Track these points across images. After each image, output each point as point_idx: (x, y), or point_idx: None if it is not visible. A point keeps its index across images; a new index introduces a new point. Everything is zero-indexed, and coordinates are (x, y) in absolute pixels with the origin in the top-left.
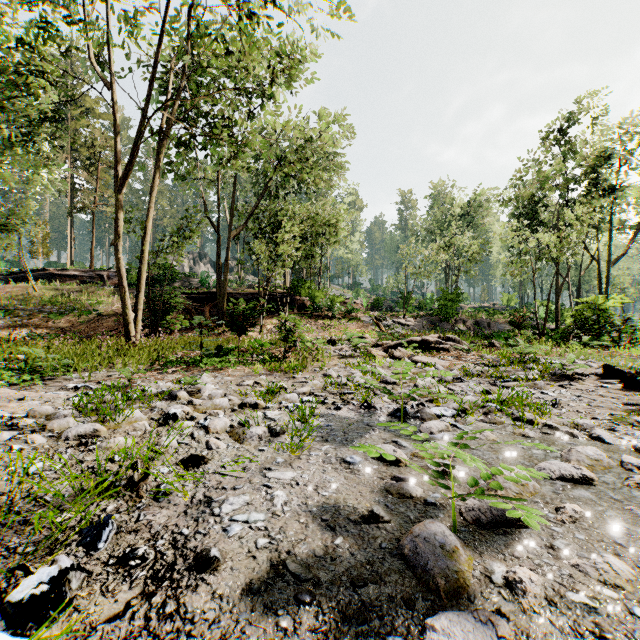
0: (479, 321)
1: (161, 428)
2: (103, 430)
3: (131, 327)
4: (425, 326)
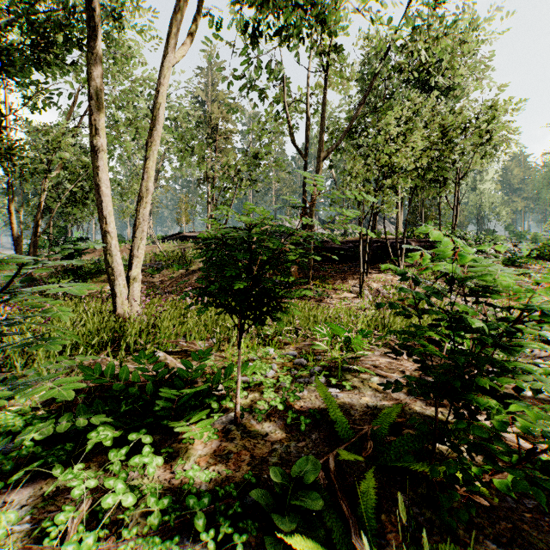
0: None
1: None
2: None
3: (117, 287)
4: None
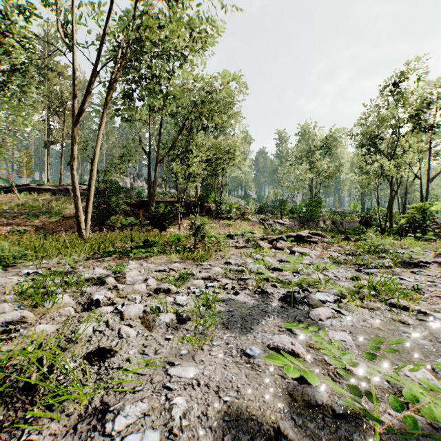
0: (335, 221)
1: (84, 313)
2: (30, 316)
3: (82, 225)
4: (296, 225)
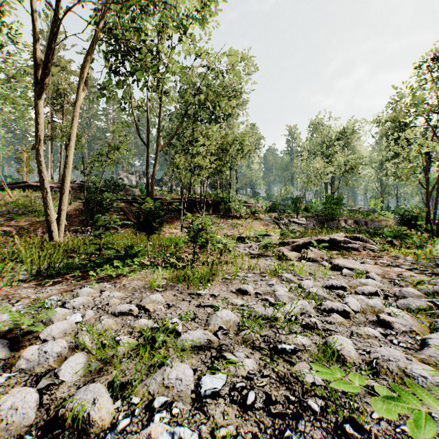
0: (357, 220)
1: None
2: None
3: (53, 226)
4: (315, 224)
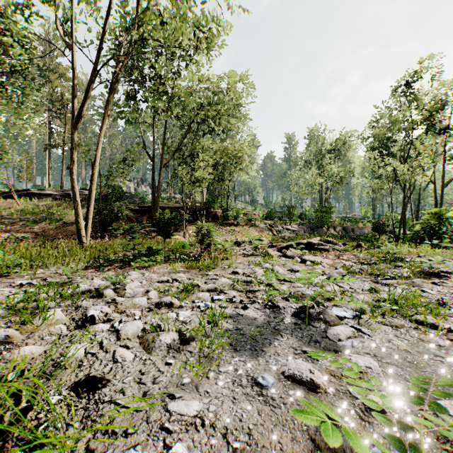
0: (345, 227)
1: (76, 331)
2: (16, 336)
3: (82, 232)
4: (306, 231)
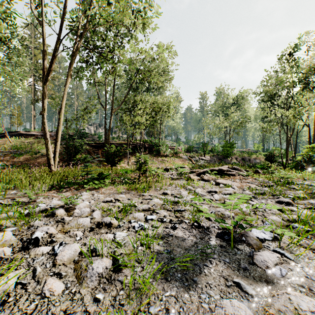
0: (244, 158)
1: (19, 254)
2: None
3: (51, 161)
4: (216, 161)
